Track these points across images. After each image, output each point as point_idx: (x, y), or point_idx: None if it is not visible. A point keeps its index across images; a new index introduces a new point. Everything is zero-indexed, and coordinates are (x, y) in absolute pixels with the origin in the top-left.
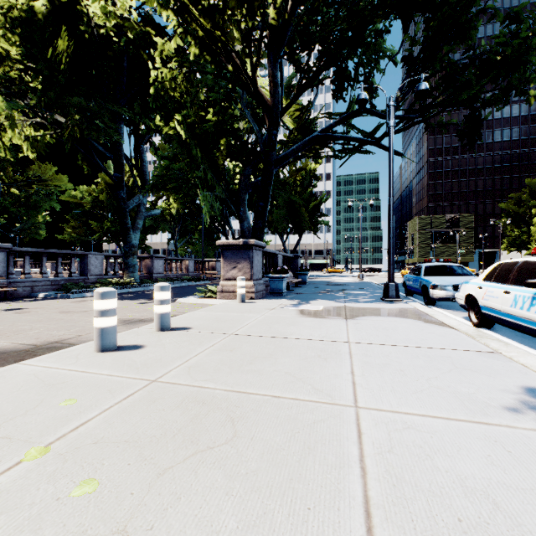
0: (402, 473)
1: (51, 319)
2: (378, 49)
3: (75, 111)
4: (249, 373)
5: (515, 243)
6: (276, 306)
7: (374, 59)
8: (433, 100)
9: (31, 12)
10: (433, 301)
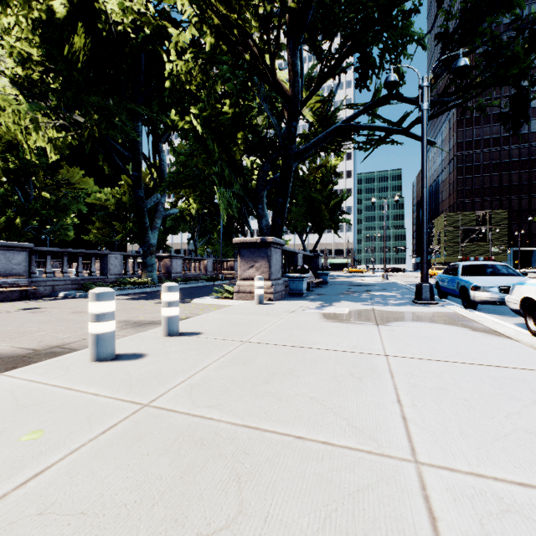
0: None
1: (62, 320)
2: (406, 33)
3: (94, 111)
4: (264, 398)
5: None
6: (296, 308)
7: (401, 44)
8: (471, 80)
9: (50, 13)
10: (474, 305)
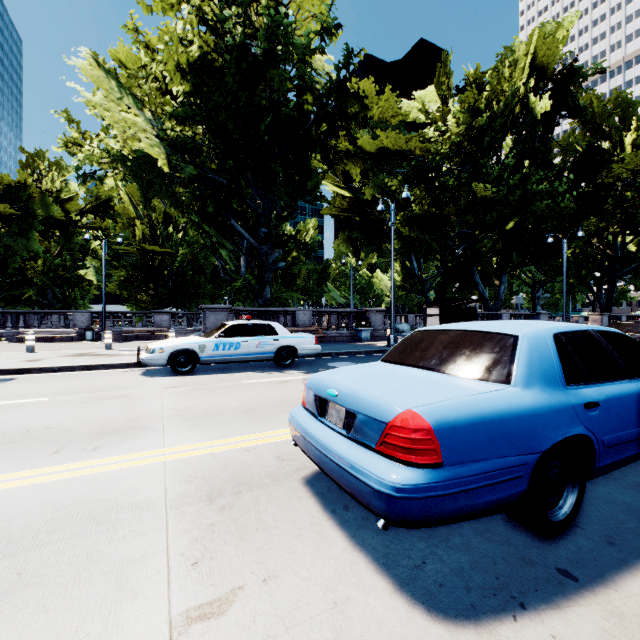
0: None
1: None
2: None
3: None
4: None
5: None
6: None
7: None
8: None
9: None
10: None
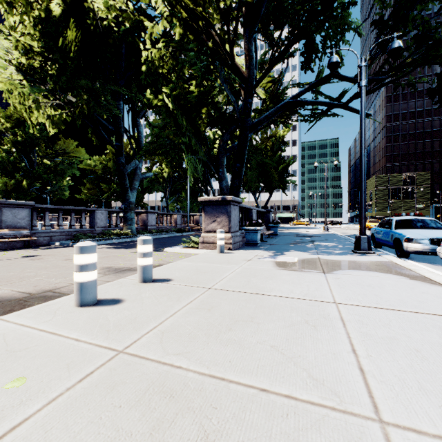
0: None
1: (55, 266)
2: (344, 23)
3: (84, 92)
4: (228, 346)
5: None
6: (252, 257)
7: (340, 32)
8: (403, 60)
9: (48, 11)
10: (407, 254)
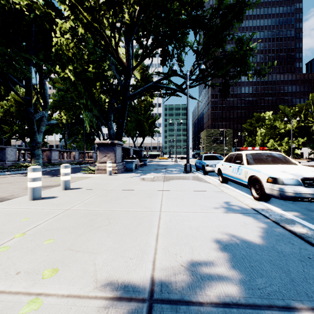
0: (171, 227)
1: None
2: (184, 41)
3: None
4: (115, 204)
5: (250, 144)
6: (129, 176)
7: (182, 46)
8: (208, 73)
9: None
10: (207, 173)
